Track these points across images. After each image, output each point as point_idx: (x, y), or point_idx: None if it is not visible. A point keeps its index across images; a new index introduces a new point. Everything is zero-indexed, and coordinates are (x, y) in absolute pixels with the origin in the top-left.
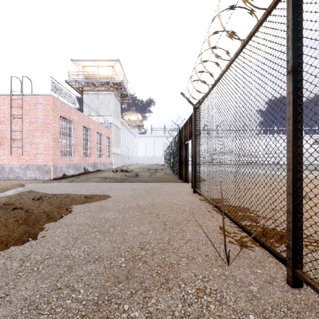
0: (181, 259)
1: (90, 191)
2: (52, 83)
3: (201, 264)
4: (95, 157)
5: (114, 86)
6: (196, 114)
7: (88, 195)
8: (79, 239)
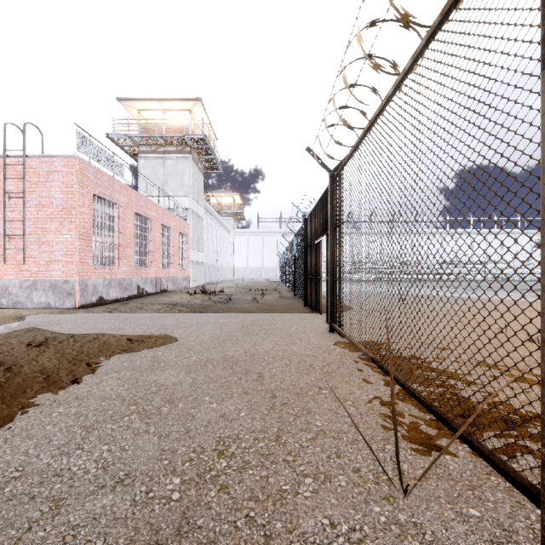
0: (301, 481)
1: (142, 329)
2: (78, 136)
3: (345, 494)
4: (158, 267)
5: (193, 144)
6: (334, 188)
7: (135, 336)
8: (96, 430)
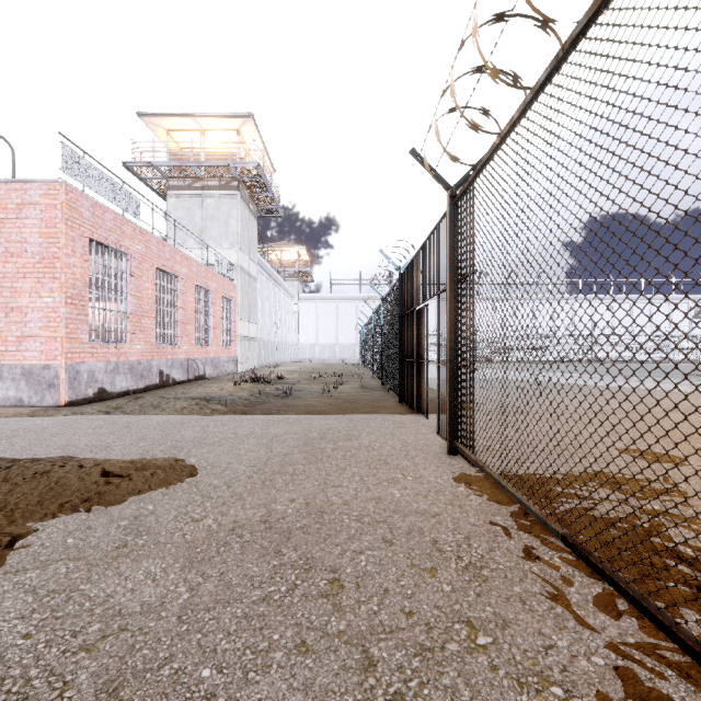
0: None
1: (140, 448)
2: (65, 152)
3: None
4: (191, 345)
5: (242, 177)
6: (456, 216)
7: (120, 465)
8: None
